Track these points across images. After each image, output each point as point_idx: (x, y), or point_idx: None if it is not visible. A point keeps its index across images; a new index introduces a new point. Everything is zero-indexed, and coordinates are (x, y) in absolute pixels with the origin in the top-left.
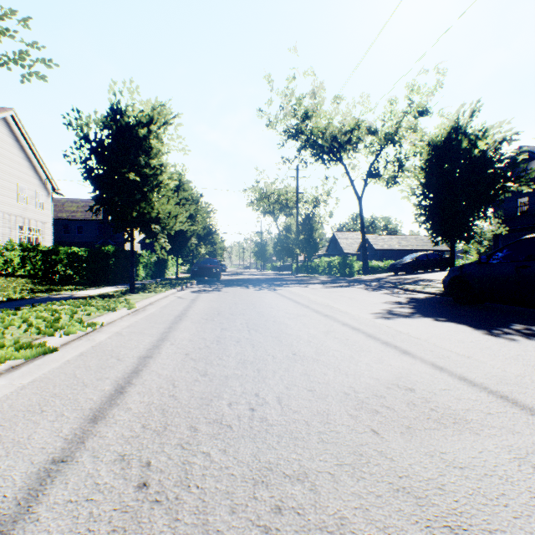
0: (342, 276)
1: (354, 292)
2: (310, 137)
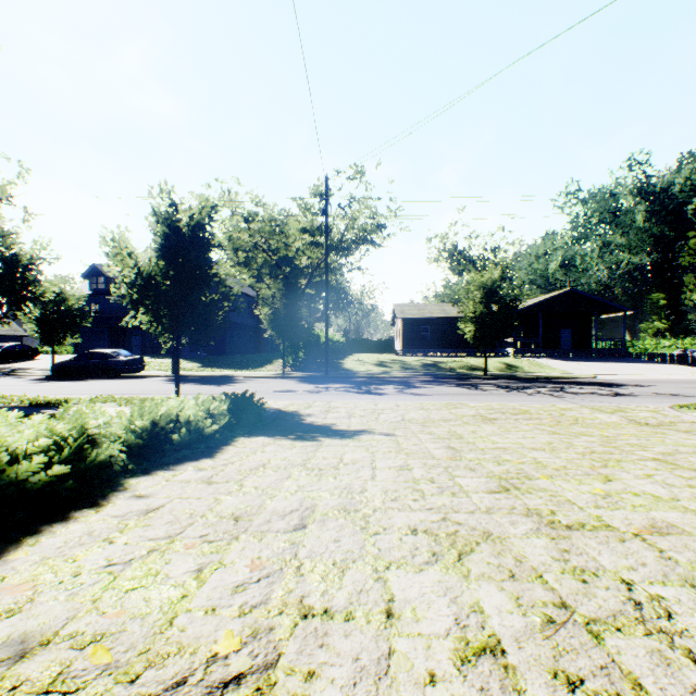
0: None
1: None
2: None
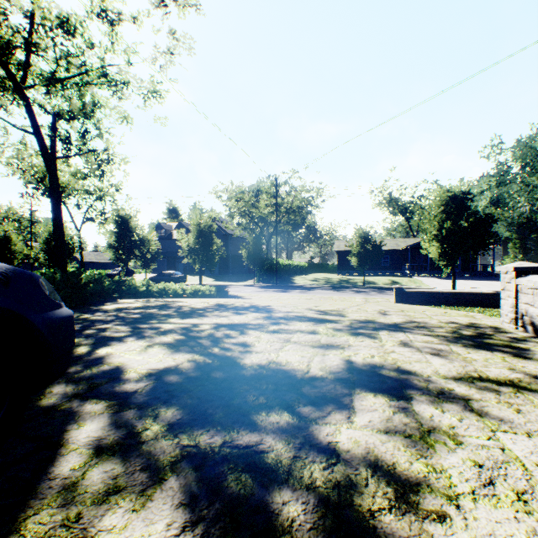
0: None
1: None
2: (48, 187)
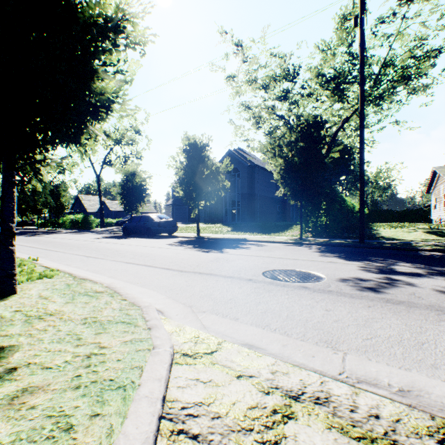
0: (85, 229)
1: (89, 235)
2: None
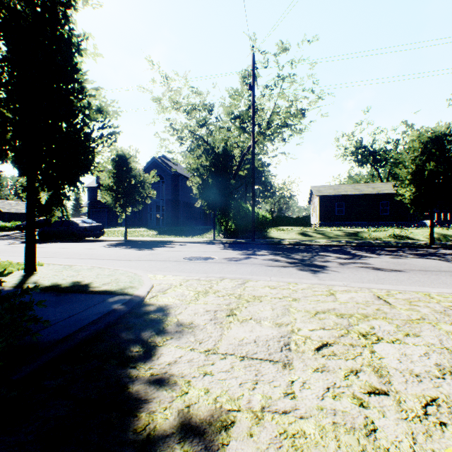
0: None
1: None
2: None
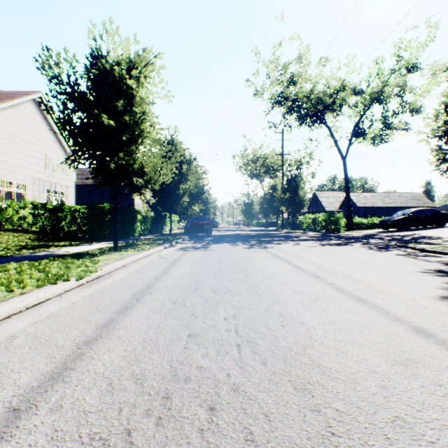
0: (328, 232)
1: (359, 252)
2: (295, 101)
